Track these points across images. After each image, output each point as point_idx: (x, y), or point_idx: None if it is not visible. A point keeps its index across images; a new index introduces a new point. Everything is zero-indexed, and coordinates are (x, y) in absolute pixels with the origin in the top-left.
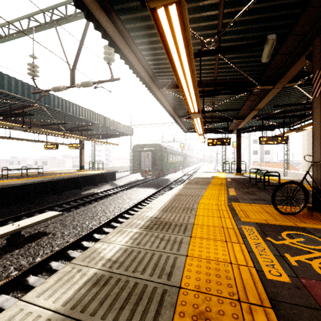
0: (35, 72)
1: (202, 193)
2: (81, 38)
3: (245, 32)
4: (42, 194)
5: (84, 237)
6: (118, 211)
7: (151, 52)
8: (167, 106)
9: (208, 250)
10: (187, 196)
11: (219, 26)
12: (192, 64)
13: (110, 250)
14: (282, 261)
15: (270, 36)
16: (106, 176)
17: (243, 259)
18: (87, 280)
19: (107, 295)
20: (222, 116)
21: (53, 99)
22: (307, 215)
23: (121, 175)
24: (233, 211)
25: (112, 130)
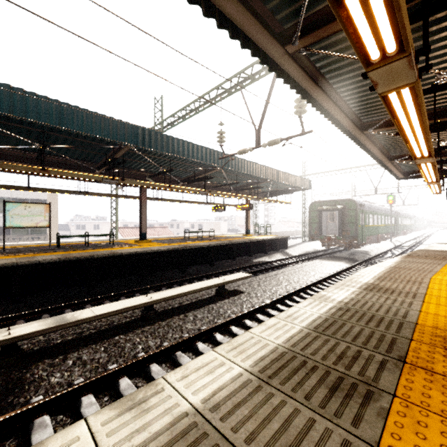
0: (222, 138)
1: (437, 269)
2: (267, 96)
3: None
4: (218, 257)
5: (276, 301)
6: (303, 283)
7: (356, 95)
8: (372, 148)
9: (446, 312)
10: (410, 270)
11: None
12: (424, 117)
13: (337, 297)
14: None
15: None
16: (276, 243)
17: None
18: (331, 307)
19: (352, 315)
20: None
21: (231, 160)
22: None
23: (291, 243)
24: None
25: (282, 185)
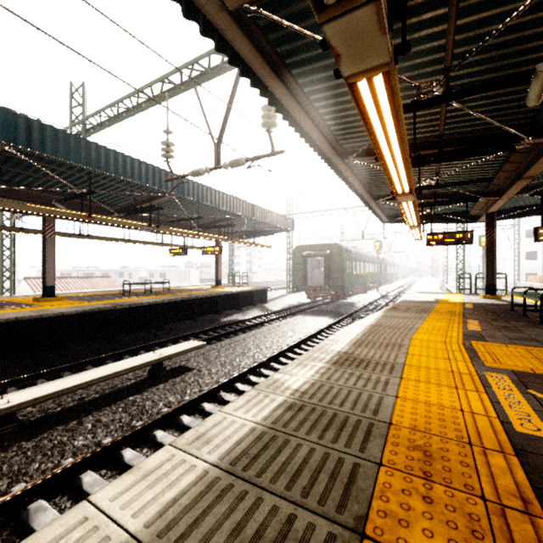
0: (169, 152)
1: (418, 325)
2: (229, 99)
3: (495, 60)
4: (171, 318)
5: (237, 378)
6: (278, 348)
7: (333, 108)
8: (355, 183)
9: (427, 394)
10: (391, 329)
11: (447, 60)
12: (403, 132)
13: (294, 382)
14: None
15: (541, 66)
16: (253, 296)
17: (481, 408)
18: (278, 405)
19: (305, 419)
20: (456, 193)
21: (187, 186)
22: None
23: (274, 295)
24: (473, 353)
25: (261, 224)
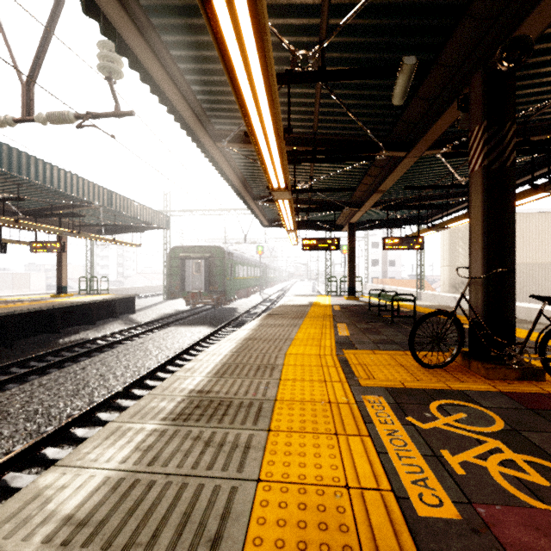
0: None
1: (293, 334)
2: (48, 21)
3: (366, 49)
4: None
5: (49, 438)
6: (134, 374)
7: (196, 66)
8: (232, 176)
9: (302, 460)
10: (265, 342)
11: (322, 29)
12: (273, 86)
13: (77, 489)
14: (439, 468)
15: (406, 59)
16: (115, 306)
17: (370, 472)
18: None
19: None
20: (327, 201)
21: None
22: (462, 366)
23: (147, 303)
24: (347, 368)
25: (126, 218)
